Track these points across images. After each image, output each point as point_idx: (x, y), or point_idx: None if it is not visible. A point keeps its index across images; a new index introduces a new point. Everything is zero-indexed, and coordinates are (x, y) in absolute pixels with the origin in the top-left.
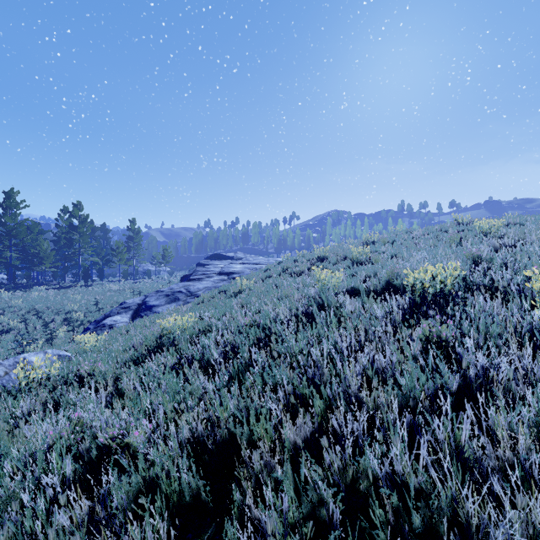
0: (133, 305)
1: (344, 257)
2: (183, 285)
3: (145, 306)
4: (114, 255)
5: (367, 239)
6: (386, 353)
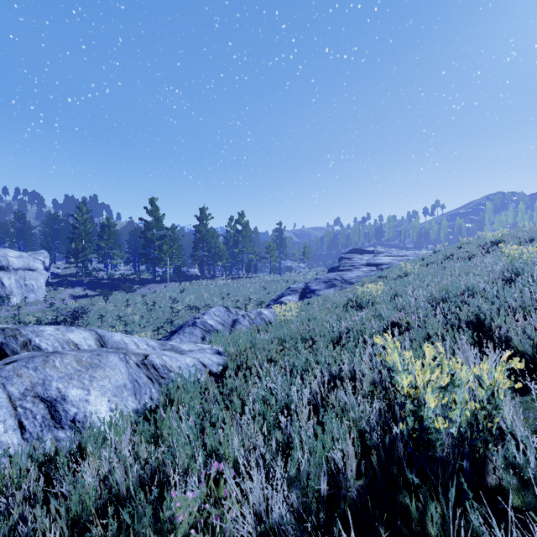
0: (299, 288)
1: (530, 240)
2: (336, 274)
3: (309, 290)
4: (267, 252)
5: None
6: None
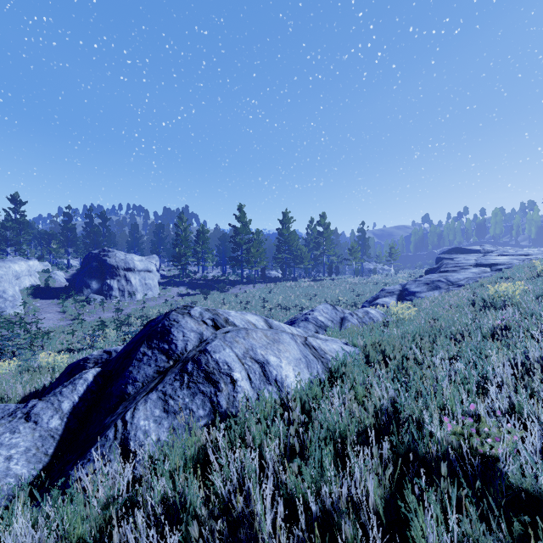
0: (395, 290)
1: None
2: (439, 276)
3: (407, 292)
4: (350, 254)
5: None
6: None
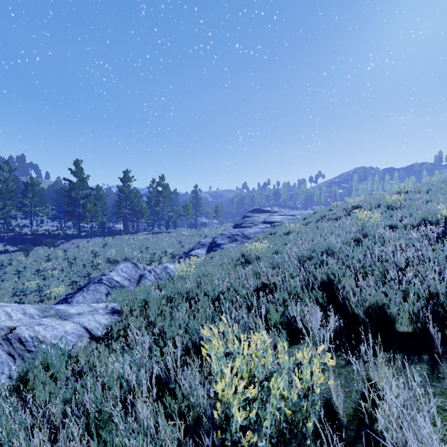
0: (207, 243)
1: (378, 205)
2: (238, 230)
3: (215, 244)
4: (184, 211)
5: (400, 189)
6: (423, 251)
